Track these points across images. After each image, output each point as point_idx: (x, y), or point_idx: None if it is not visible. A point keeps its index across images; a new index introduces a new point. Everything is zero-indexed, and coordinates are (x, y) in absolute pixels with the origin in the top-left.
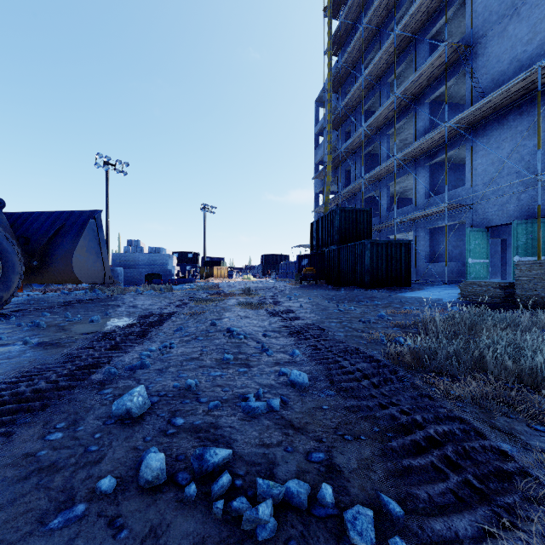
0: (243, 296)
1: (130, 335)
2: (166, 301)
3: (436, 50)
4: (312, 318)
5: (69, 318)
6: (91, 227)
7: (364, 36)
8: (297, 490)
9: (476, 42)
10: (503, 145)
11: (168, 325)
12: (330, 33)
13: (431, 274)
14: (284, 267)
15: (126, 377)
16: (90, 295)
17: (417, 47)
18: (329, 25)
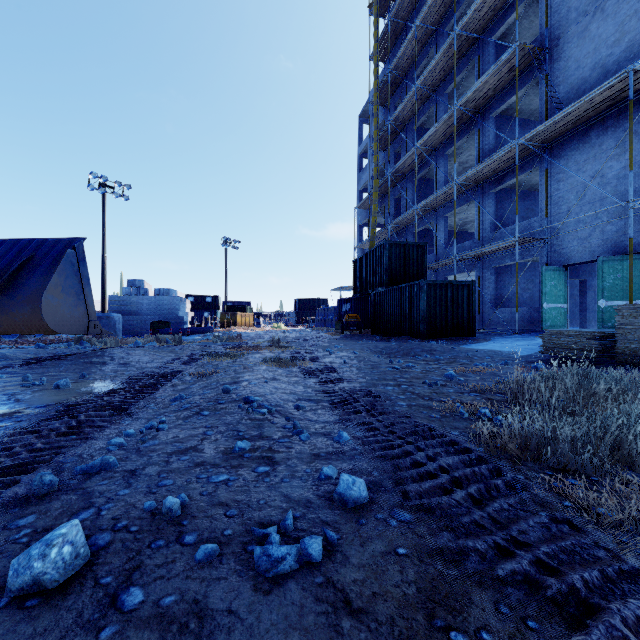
0: (271, 350)
1: (104, 409)
2: (171, 357)
3: (505, 53)
4: (360, 380)
5: (28, 382)
6: (69, 260)
7: (418, 37)
8: None
9: (552, 44)
10: (584, 167)
11: (164, 392)
12: (377, 34)
13: (497, 322)
14: (322, 314)
15: (70, 489)
16: (75, 348)
17: (481, 50)
18: (376, 24)
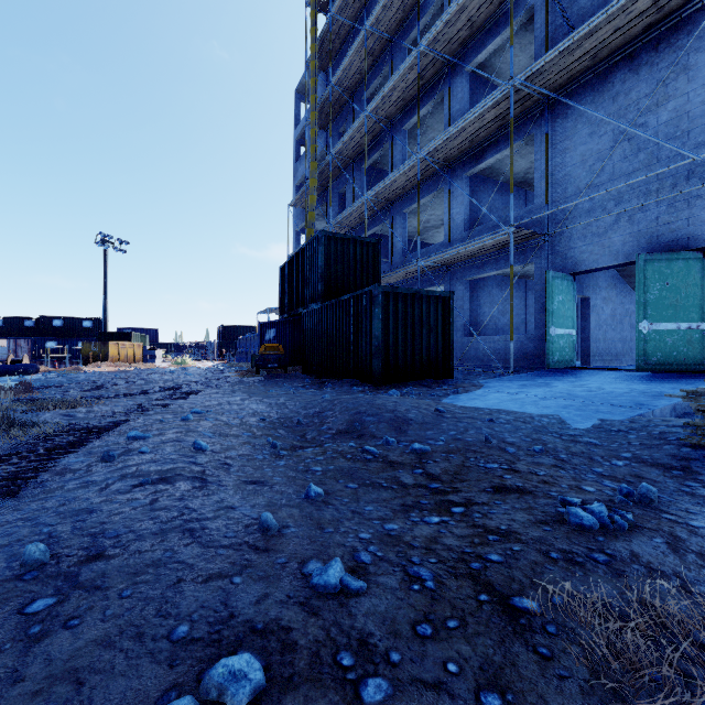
0: None
1: None
2: None
3: None
4: None
5: None
6: None
7: None
8: None
9: None
10: (603, 128)
11: None
12: None
13: (474, 355)
14: (244, 344)
15: None
16: None
17: None
18: None
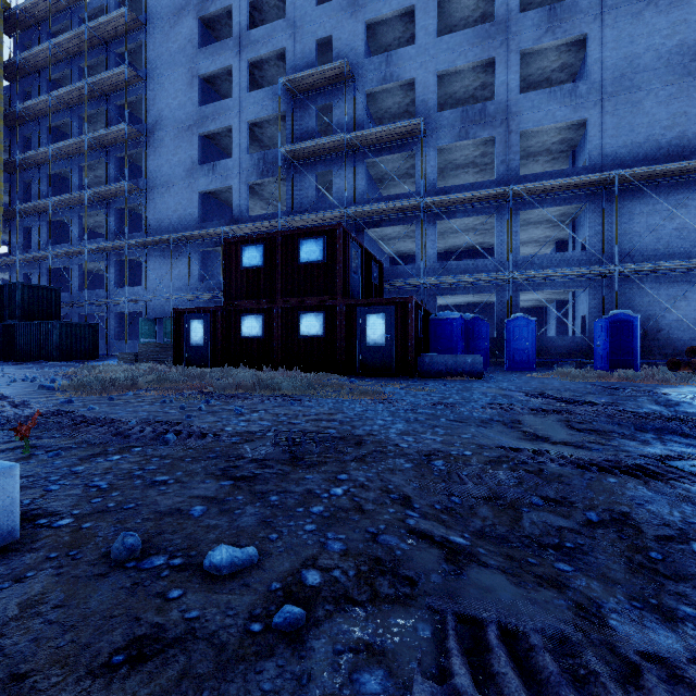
0: None
1: None
2: None
3: (120, 182)
4: (21, 373)
5: None
6: None
7: (53, 102)
8: (47, 379)
9: (149, 189)
10: (163, 267)
11: None
12: (1, 60)
13: (120, 350)
14: None
15: None
16: None
17: (109, 157)
18: None
